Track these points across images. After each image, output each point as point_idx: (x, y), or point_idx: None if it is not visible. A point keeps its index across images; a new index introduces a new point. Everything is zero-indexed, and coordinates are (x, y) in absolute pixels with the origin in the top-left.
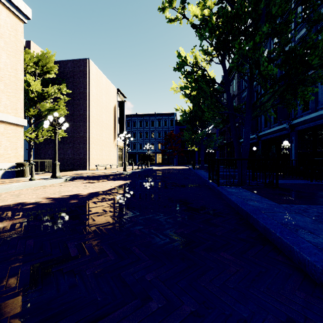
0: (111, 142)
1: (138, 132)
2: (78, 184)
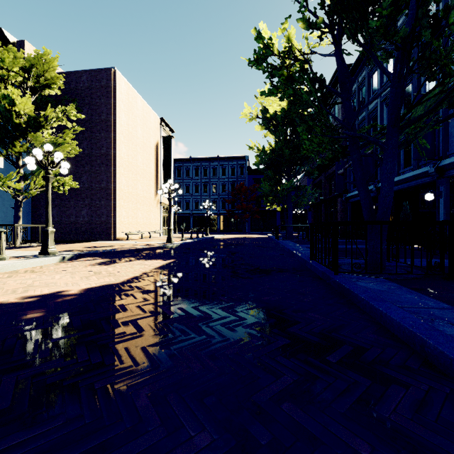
0: (151, 198)
1: (193, 185)
2: (78, 268)
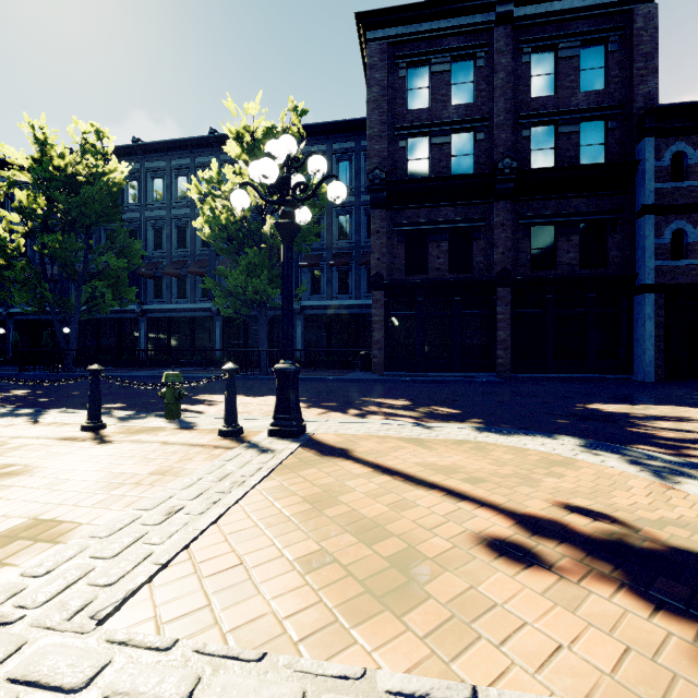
0: None
1: None
2: None
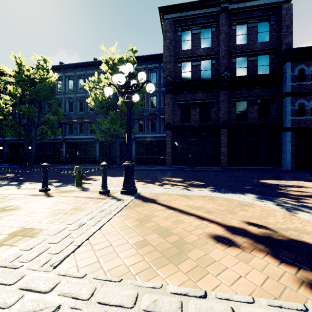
0: None
1: None
2: None
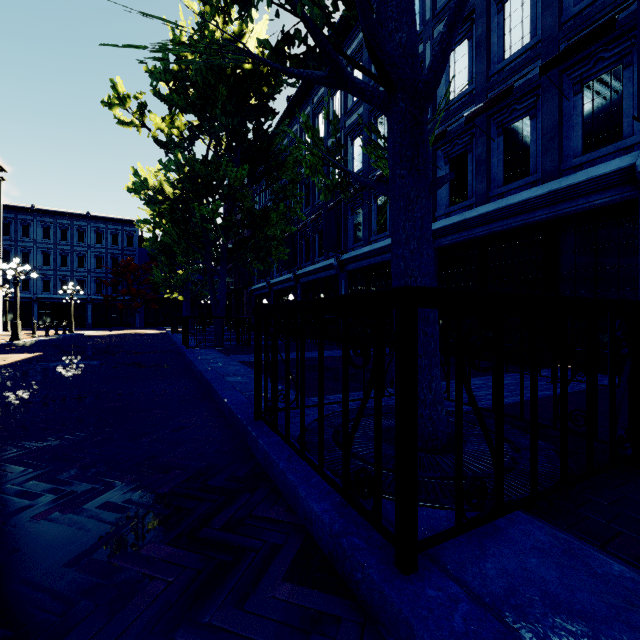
0: None
1: (39, 252)
2: None
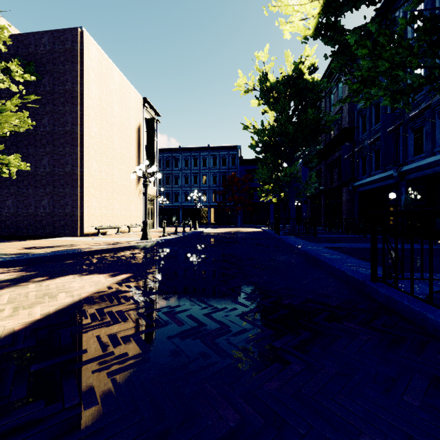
0: (131, 187)
1: (182, 176)
2: None
